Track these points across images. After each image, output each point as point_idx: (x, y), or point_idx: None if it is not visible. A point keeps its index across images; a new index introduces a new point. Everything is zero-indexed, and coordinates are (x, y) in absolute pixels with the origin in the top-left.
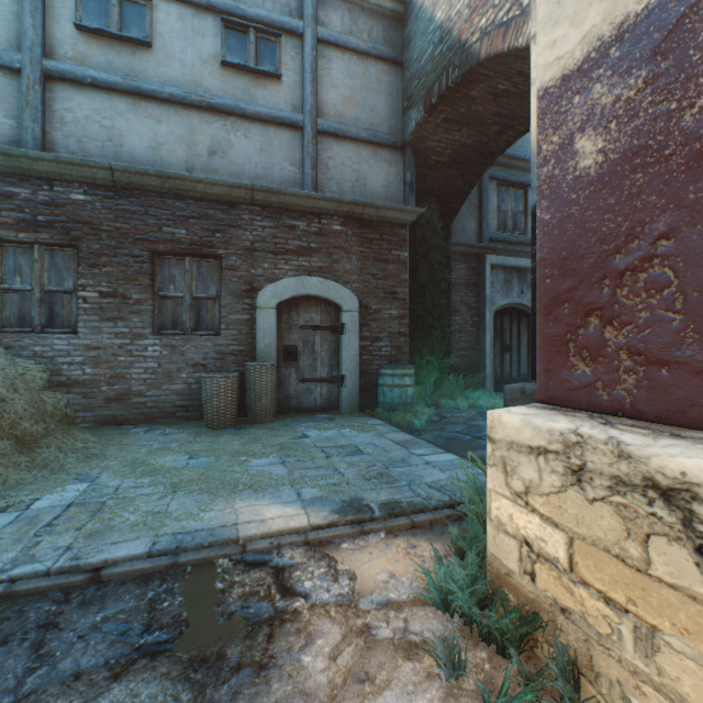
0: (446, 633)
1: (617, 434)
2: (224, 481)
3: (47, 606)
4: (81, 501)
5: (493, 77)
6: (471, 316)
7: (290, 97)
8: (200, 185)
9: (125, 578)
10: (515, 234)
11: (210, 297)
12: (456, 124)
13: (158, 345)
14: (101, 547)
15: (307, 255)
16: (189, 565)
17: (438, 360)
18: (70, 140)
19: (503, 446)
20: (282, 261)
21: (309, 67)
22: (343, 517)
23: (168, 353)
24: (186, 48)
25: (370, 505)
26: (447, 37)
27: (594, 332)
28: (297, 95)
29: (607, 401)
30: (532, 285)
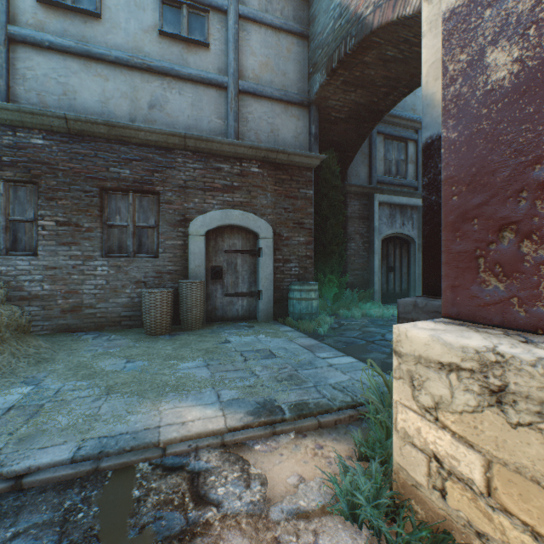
0: None
1: None
2: (153, 384)
3: None
4: (22, 404)
5: (384, 44)
6: (363, 243)
7: (216, 62)
8: (141, 132)
9: (46, 485)
10: (398, 178)
11: (150, 226)
12: (352, 86)
13: (106, 265)
14: (28, 453)
15: (230, 192)
16: (110, 469)
17: (337, 278)
18: (31, 93)
19: (410, 360)
20: (210, 197)
21: (232, 38)
22: (256, 419)
23: (114, 272)
24: (129, 20)
25: (281, 407)
26: (345, 12)
27: (509, 246)
28: (222, 60)
29: (525, 318)
30: (422, 211)
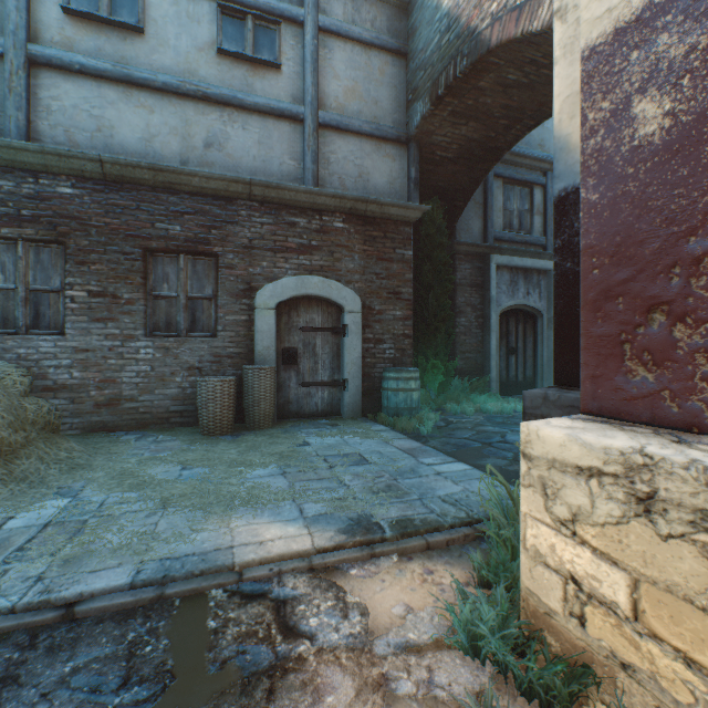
0: (478, 686)
1: (701, 456)
2: (219, 496)
3: (8, 653)
4: (60, 520)
5: (504, 66)
6: (476, 318)
7: (290, 88)
8: (195, 178)
9: (103, 615)
10: (521, 233)
11: (206, 296)
12: (463, 118)
13: (151, 347)
14: (77, 577)
15: (307, 253)
16: (177, 597)
17: (443, 363)
18: (57, 129)
19: (542, 464)
20: (282, 260)
21: (310, 57)
22: (350, 538)
23: (161, 355)
24: (180, 35)
25: (380, 524)
26: (455, 25)
27: (659, 331)
28: (297, 85)
29: (678, 414)
30: (554, 281)
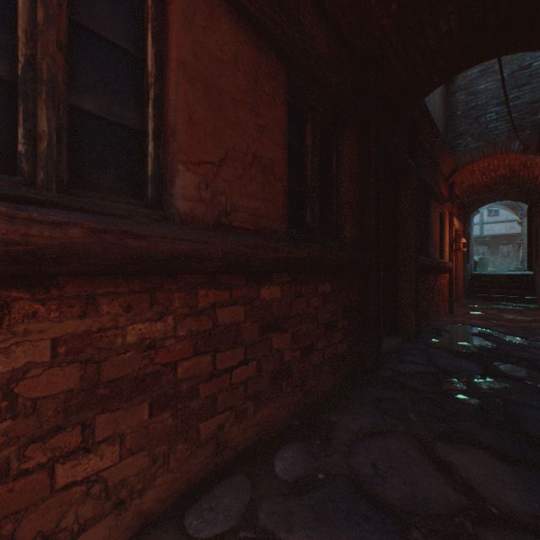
0: None
1: None
2: None
3: None
4: None
5: None
6: None
7: None
8: (507, 234)
9: None
10: None
11: (509, 251)
12: None
13: (499, 259)
14: None
15: None
16: None
17: None
18: (485, 231)
19: None
20: None
21: None
22: None
23: (501, 260)
24: (504, 213)
25: None
26: None
27: None
28: None
29: None
30: None
